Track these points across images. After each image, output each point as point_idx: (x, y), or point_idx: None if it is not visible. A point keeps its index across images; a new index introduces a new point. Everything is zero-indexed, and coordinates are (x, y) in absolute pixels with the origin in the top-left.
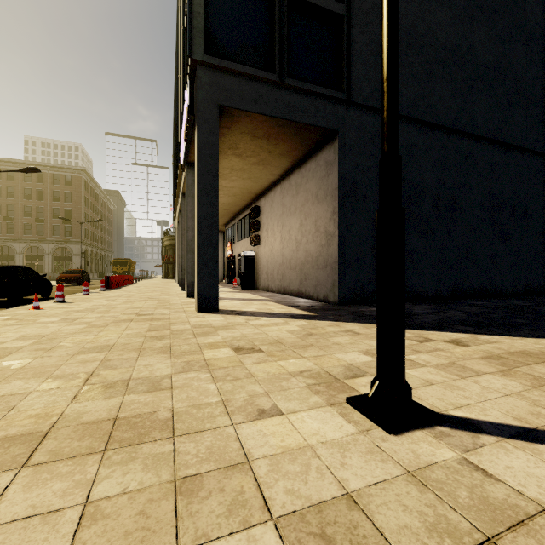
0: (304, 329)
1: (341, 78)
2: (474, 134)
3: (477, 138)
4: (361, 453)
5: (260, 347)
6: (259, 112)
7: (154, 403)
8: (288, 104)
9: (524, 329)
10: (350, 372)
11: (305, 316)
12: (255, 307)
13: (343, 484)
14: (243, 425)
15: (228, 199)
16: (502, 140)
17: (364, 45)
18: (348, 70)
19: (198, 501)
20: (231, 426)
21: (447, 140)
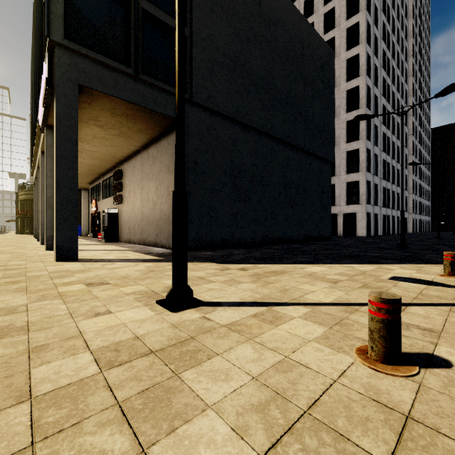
0: (149, 268)
1: (186, 82)
2: (275, 137)
3: (277, 139)
4: (152, 322)
5: (108, 282)
6: (117, 96)
7: (11, 320)
8: (142, 94)
9: (284, 260)
10: (167, 289)
11: (154, 260)
12: (114, 256)
13: (135, 333)
14: (82, 321)
15: (92, 161)
16: (291, 142)
17: (203, 62)
18: (191, 77)
19: (45, 353)
20: (73, 322)
21: (259, 138)
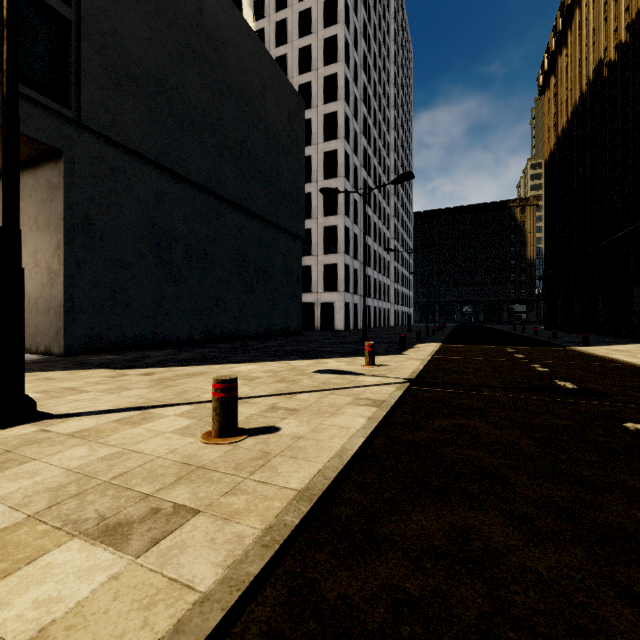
0: None
1: (69, 92)
2: (224, 197)
3: (227, 201)
4: None
5: None
6: None
7: None
8: None
9: (217, 360)
10: None
11: None
12: None
13: None
14: None
15: None
16: (248, 207)
17: (102, 68)
18: (78, 86)
19: None
20: None
21: (199, 195)
